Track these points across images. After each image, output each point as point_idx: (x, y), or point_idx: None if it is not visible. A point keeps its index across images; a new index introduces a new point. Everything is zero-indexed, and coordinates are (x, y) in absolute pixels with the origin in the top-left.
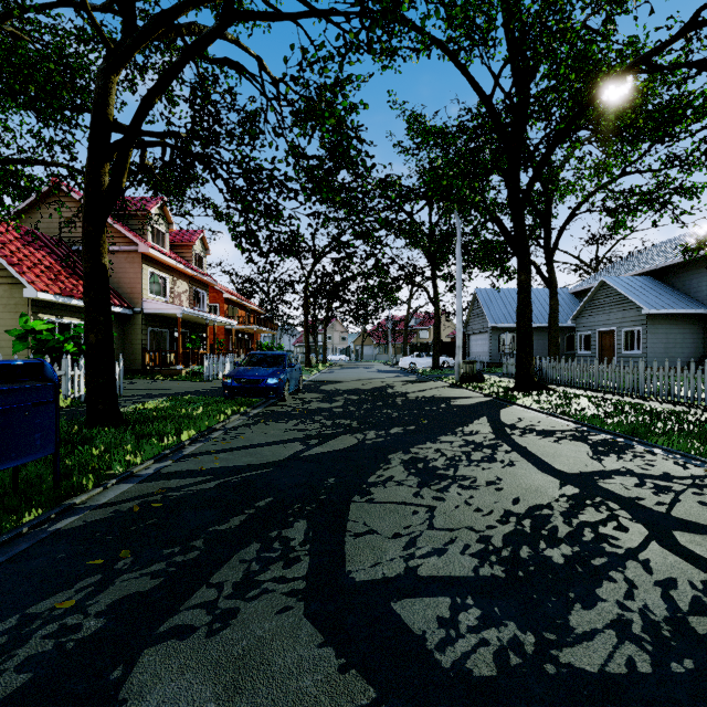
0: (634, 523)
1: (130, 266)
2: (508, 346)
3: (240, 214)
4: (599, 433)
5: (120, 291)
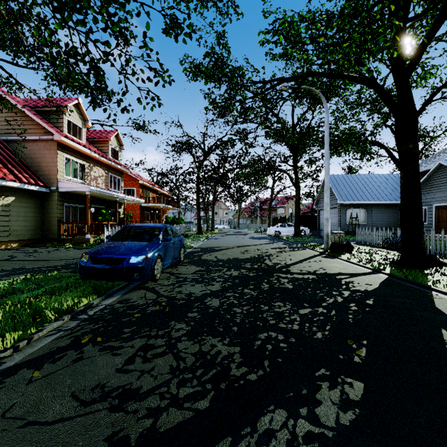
0: None
1: (48, 152)
2: (353, 218)
3: (56, 12)
4: None
5: (40, 173)
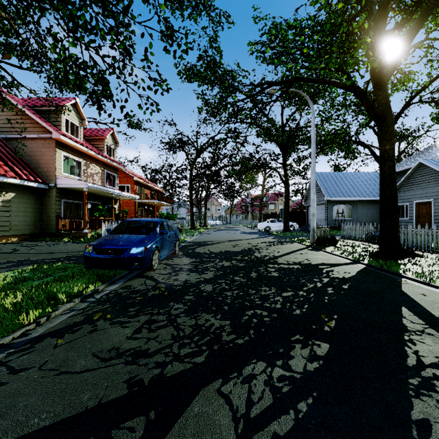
0: None
1: (46, 150)
2: (340, 214)
3: (70, 32)
4: None
5: (39, 170)
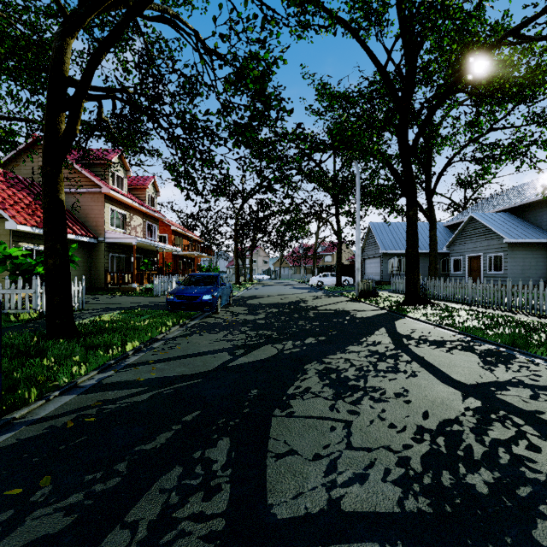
0: (544, 441)
1: (95, 204)
2: (396, 268)
3: (179, 159)
4: (482, 343)
5: (87, 224)
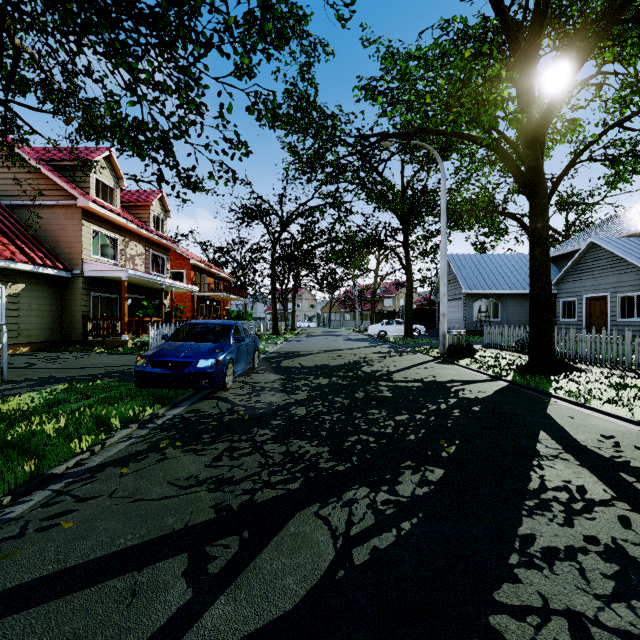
0: None
1: (69, 223)
2: (483, 313)
3: (128, 88)
4: None
5: (58, 250)
